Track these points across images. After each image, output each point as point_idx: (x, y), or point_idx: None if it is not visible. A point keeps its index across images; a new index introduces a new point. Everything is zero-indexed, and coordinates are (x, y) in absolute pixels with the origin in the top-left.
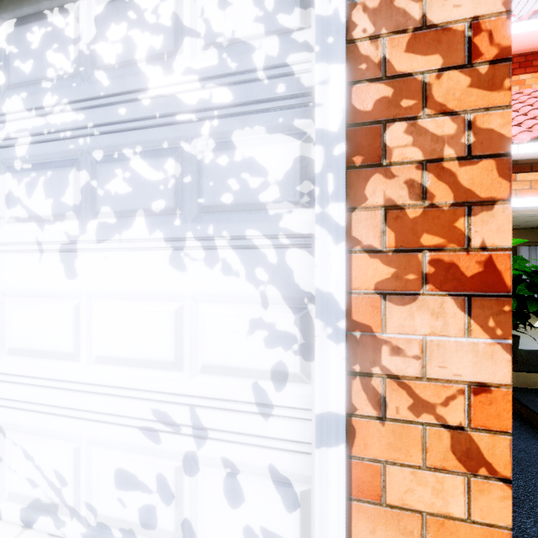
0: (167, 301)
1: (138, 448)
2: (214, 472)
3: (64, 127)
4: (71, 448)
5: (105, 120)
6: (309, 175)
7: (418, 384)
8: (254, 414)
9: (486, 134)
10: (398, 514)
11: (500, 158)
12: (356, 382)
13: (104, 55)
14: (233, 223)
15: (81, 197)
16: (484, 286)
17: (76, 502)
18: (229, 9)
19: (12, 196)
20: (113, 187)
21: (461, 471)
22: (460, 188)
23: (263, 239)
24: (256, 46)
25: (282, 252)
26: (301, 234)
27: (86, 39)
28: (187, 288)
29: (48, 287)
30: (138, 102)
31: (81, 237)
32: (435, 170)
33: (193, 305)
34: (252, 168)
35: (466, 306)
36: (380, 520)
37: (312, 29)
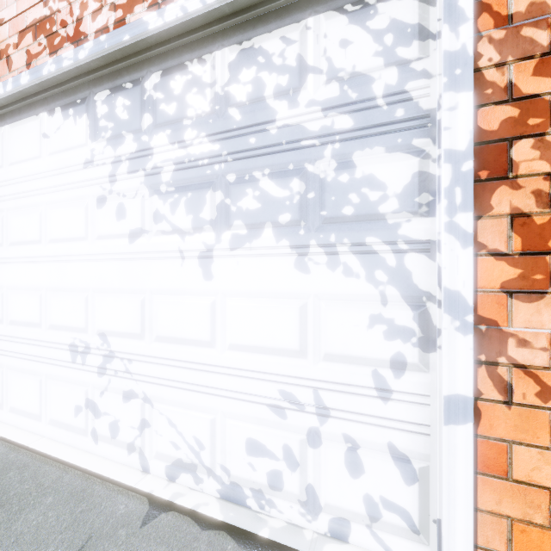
0: (292, 299)
1: (266, 422)
2: (336, 445)
3: (202, 156)
4: (207, 419)
5: (237, 149)
6: (428, 187)
7: (545, 373)
8: (373, 398)
9: None
10: (524, 489)
11: None
12: (481, 369)
13: (236, 95)
14: (353, 231)
15: (217, 213)
16: None
17: (213, 463)
18: (350, 47)
19: (158, 213)
20: (245, 203)
21: None
22: None
23: (382, 245)
24: (376, 77)
25: (400, 256)
26: (419, 240)
27: (220, 83)
28: (311, 288)
29: (188, 287)
30: (266, 132)
31: (217, 246)
32: None
33: (316, 302)
34: (372, 184)
35: None
36: (506, 493)
37: (430, 58)
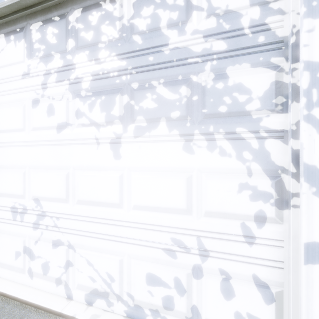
0: (181, 172)
1: (161, 261)
2: (214, 277)
3: (112, 70)
4: (117, 259)
5: (139, 64)
6: (282, 92)
7: None
8: (242, 242)
9: None
10: None
11: None
12: None
13: (139, 26)
14: (227, 124)
15: (124, 111)
16: None
17: (121, 291)
18: None
19: (79, 111)
20: (145, 104)
21: None
22: None
23: (248, 134)
24: (243, 13)
25: (262, 141)
26: (276, 129)
27: (127, 17)
28: (195, 164)
29: (102, 164)
30: (161, 52)
31: (124, 134)
32: None
33: (199, 175)
34: (240, 89)
35: None
36: None
37: (284, 0)
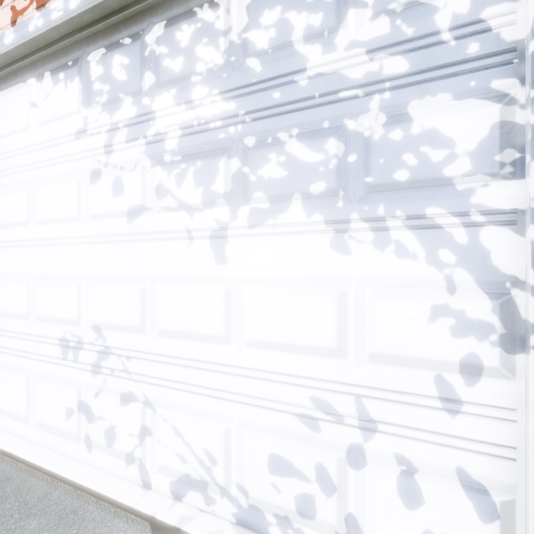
0: (328, 286)
1: (294, 435)
2: (385, 467)
3: (214, 117)
4: (221, 429)
5: (257, 106)
6: (513, 142)
7: None
8: (436, 410)
9: None
10: None
11: None
12: None
13: (257, 42)
14: (409, 201)
15: (232, 185)
16: None
17: (227, 482)
18: None
19: (161, 187)
20: (267, 172)
21: None
22: None
23: (449, 218)
24: (440, 6)
25: (474, 231)
26: (501, 209)
27: (237, 29)
28: (352, 272)
29: (197, 272)
30: (294, 84)
31: (232, 223)
32: None
33: (359, 290)
34: (434, 140)
35: None
36: None
37: None
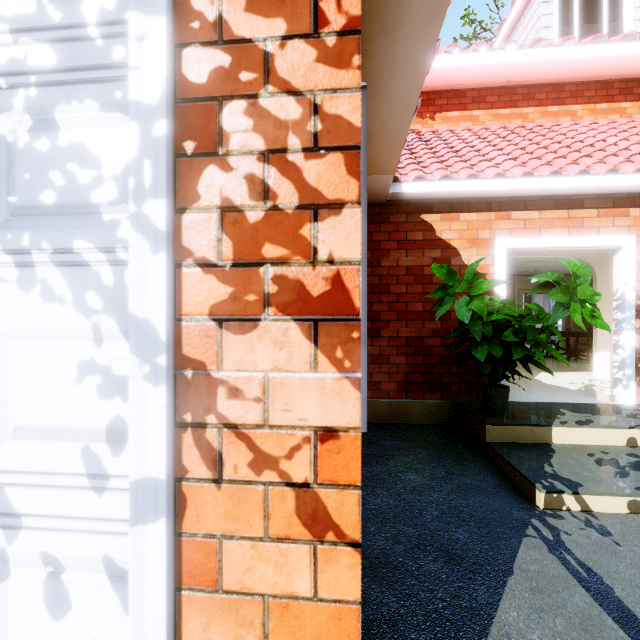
0: None
1: None
2: (31, 573)
3: None
4: None
5: None
6: None
7: (259, 434)
8: (84, 490)
9: (334, 122)
10: (236, 602)
11: (349, 151)
12: (187, 435)
13: None
14: (56, 230)
15: None
16: (332, 308)
17: None
18: None
19: None
20: None
21: (307, 538)
22: (306, 187)
23: (96, 254)
24: None
25: (120, 271)
26: None
27: None
28: None
29: None
30: None
31: None
32: (279, 163)
33: (2, 344)
34: (82, 157)
35: (313, 333)
36: (216, 612)
37: None
